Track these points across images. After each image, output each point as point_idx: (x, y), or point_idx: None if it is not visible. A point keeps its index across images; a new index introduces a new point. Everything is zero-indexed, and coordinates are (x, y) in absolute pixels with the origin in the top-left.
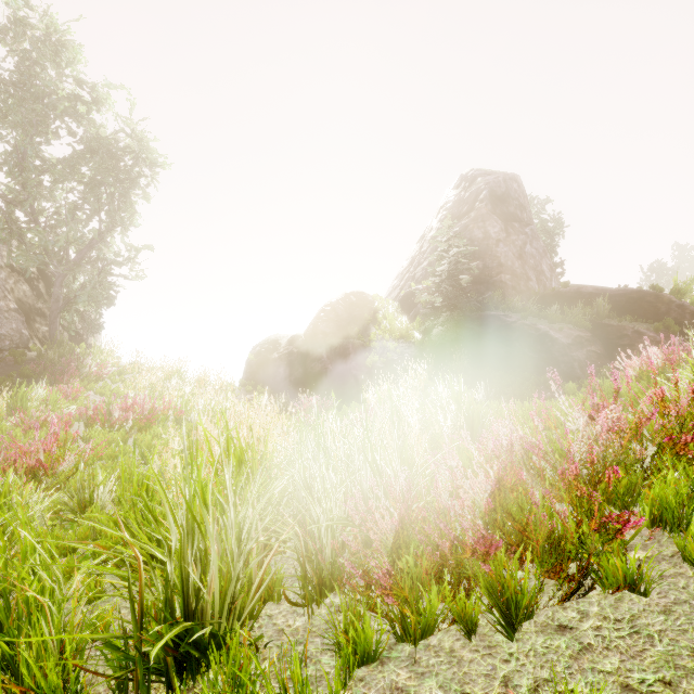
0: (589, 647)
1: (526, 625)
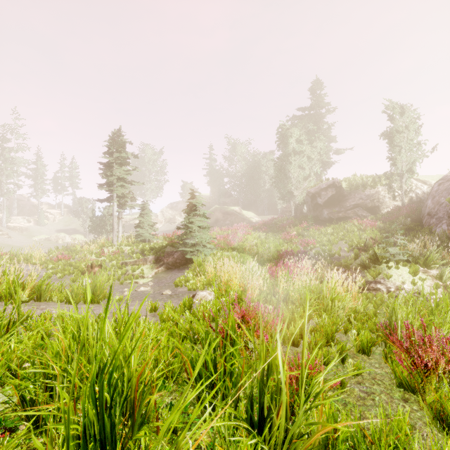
0: (392, 398)
1: (408, 396)
